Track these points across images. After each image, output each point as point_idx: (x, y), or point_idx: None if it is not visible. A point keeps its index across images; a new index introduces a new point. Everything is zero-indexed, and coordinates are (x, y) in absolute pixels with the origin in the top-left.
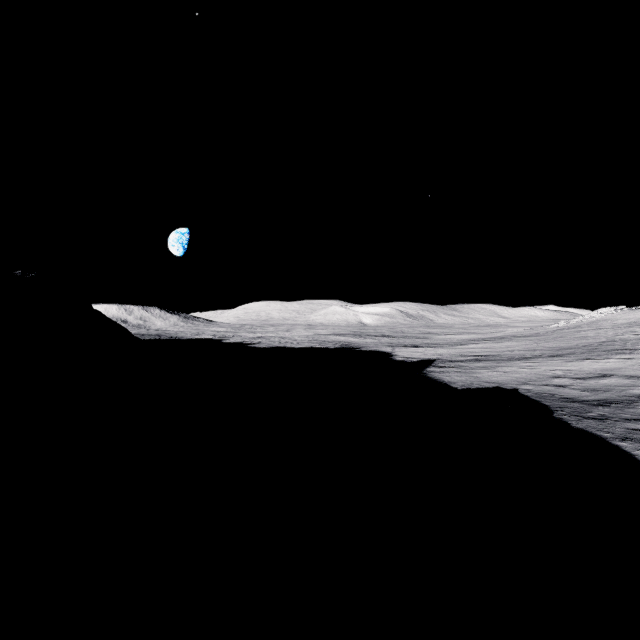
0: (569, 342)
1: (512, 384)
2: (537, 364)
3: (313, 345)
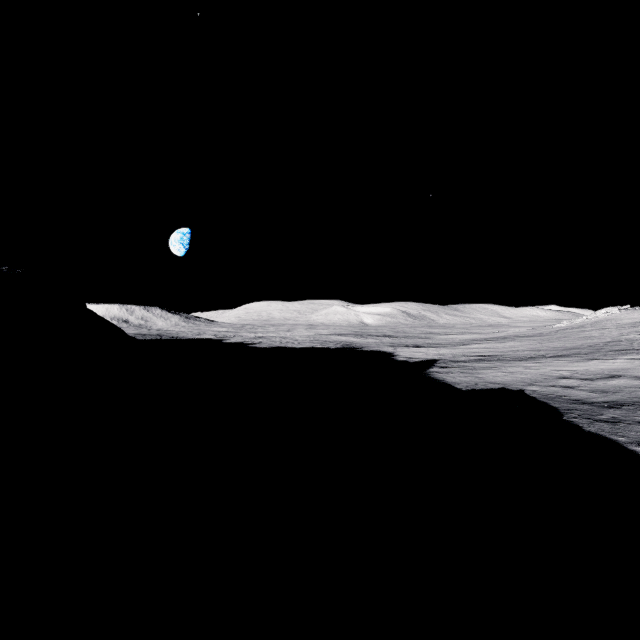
0: (573, 342)
1: (518, 385)
2: (542, 364)
3: (314, 345)
